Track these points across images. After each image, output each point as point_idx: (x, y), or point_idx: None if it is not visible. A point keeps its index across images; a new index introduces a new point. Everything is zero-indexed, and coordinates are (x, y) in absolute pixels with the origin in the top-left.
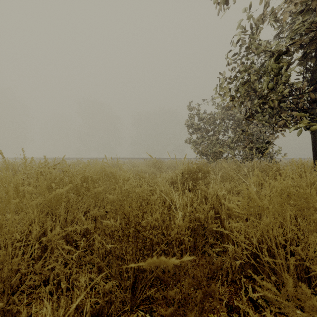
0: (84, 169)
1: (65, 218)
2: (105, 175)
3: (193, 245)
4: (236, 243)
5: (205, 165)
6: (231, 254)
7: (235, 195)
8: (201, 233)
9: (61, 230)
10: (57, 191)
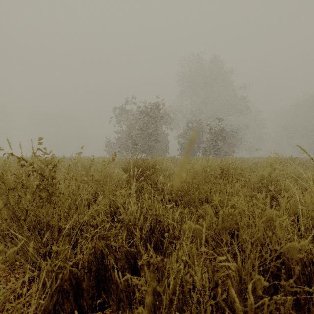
0: None
1: None
2: None
3: None
4: None
5: None
6: None
7: None
8: None
9: None
10: None
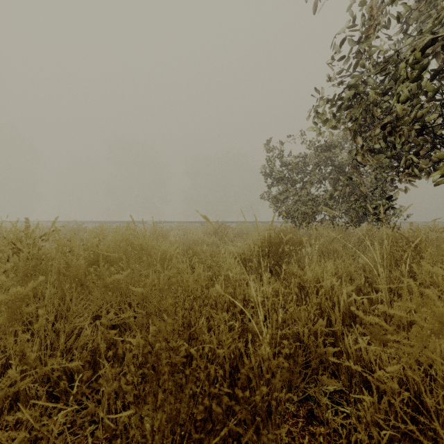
0: (91, 241)
1: (56, 330)
2: (132, 250)
3: (287, 383)
4: (375, 389)
5: (292, 232)
6: (369, 415)
7: (346, 283)
8: (303, 362)
9: (43, 355)
10: (11, 292)
